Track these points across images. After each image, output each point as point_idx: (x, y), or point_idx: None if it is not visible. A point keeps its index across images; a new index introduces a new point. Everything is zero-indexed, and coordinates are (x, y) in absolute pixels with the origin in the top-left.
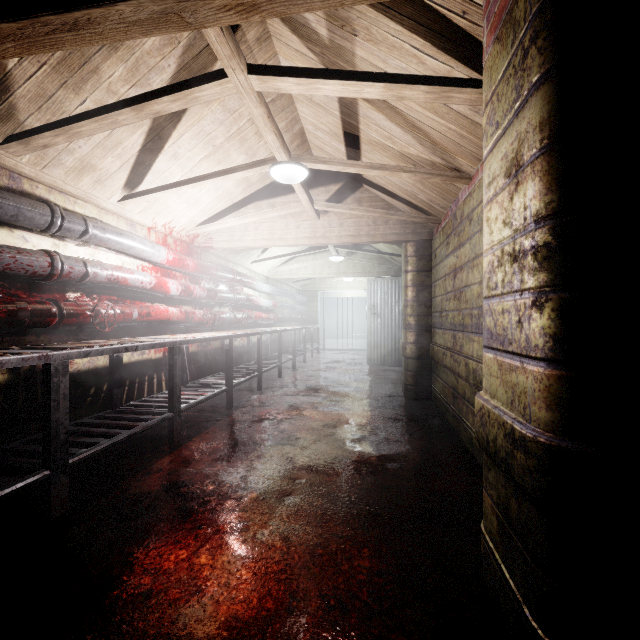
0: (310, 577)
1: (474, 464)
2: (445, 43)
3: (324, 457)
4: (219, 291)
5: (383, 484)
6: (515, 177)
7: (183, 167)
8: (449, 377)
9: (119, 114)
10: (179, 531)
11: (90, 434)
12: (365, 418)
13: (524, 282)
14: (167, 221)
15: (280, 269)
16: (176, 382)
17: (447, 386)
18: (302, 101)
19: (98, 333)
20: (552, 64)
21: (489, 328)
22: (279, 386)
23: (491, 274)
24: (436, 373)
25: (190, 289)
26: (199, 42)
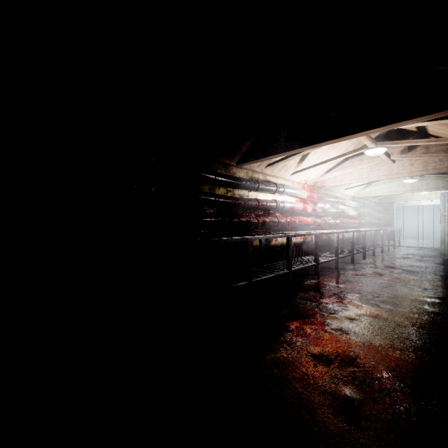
0: (389, 313)
1: None
2: None
3: (397, 291)
4: (327, 208)
5: (433, 304)
6: None
7: (317, 155)
8: None
9: (305, 151)
10: (333, 296)
11: None
12: (429, 283)
13: None
14: (306, 178)
15: (363, 191)
16: (317, 250)
17: None
18: None
19: (283, 229)
20: None
21: None
22: (364, 263)
23: None
24: None
25: (315, 209)
26: None
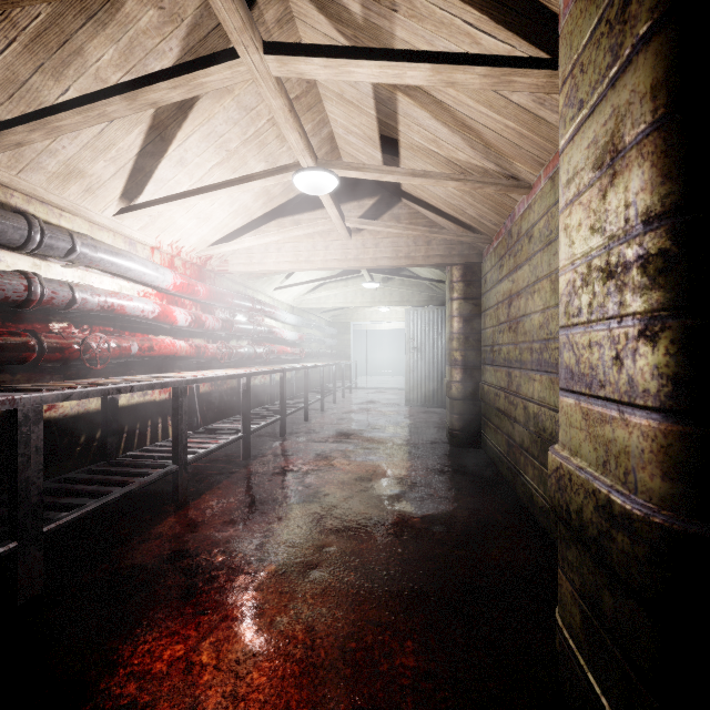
0: (340, 682)
1: (535, 527)
2: (506, 15)
3: (357, 518)
4: (236, 322)
5: (428, 553)
6: (610, 167)
7: (191, 175)
8: (503, 422)
9: (107, 104)
10: (177, 618)
11: (75, 493)
12: (405, 469)
13: (625, 305)
14: (174, 240)
15: (307, 297)
16: (182, 429)
17: (500, 432)
18: (331, 99)
19: (90, 371)
20: (671, 4)
21: (568, 366)
22: (305, 431)
23: (571, 297)
24: (486, 416)
25: (201, 319)
26: (207, 21)
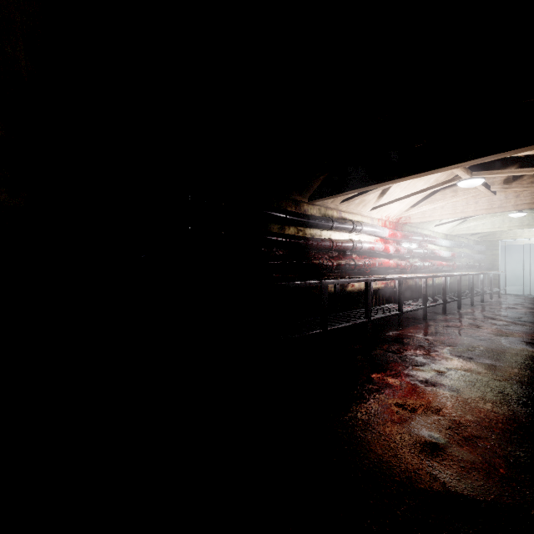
0: (484, 367)
1: None
2: None
3: (496, 345)
4: (413, 249)
5: None
6: None
7: (401, 187)
8: None
9: (387, 185)
10: (419, 348)
11: None
12: None
13: None
14: (387, 214)
15: (458, 227)
16: (401, 297)
17: None
18: None
19: (361, 273)
20: None
21: None
22: (459, 313)
23: None
24: None
25: (398, 249)
26: None
